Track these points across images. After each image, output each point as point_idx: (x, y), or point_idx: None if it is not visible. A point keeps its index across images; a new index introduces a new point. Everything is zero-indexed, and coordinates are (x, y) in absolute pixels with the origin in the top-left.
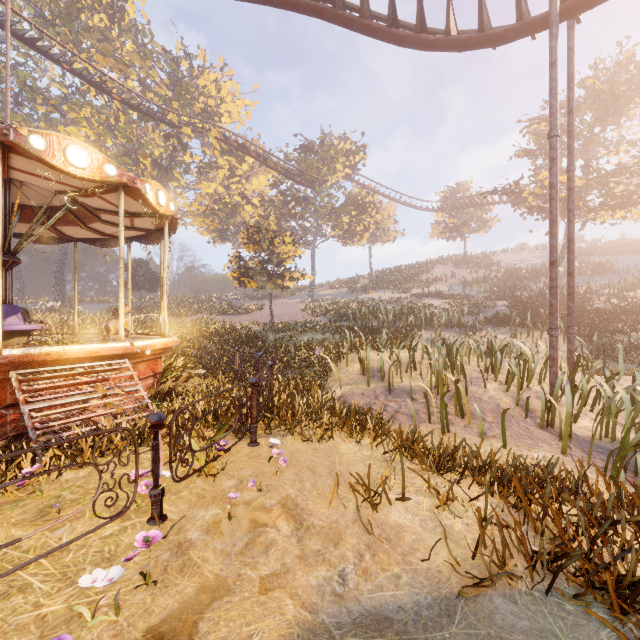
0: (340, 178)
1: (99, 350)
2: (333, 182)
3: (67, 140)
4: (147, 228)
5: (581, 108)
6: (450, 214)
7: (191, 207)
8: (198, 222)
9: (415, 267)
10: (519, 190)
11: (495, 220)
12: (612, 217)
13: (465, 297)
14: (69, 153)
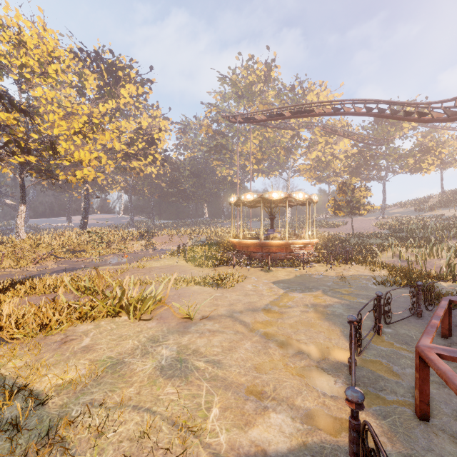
0: (406, 131)
1: (304, 242)
2: (400, 135)
3: (298, 192)
4: (305, 203)
5: None
6: None
7: (302, 167)
8: (306, 175)
9: None
10: None
11: None
12: None
13: None
14: (299, 195)
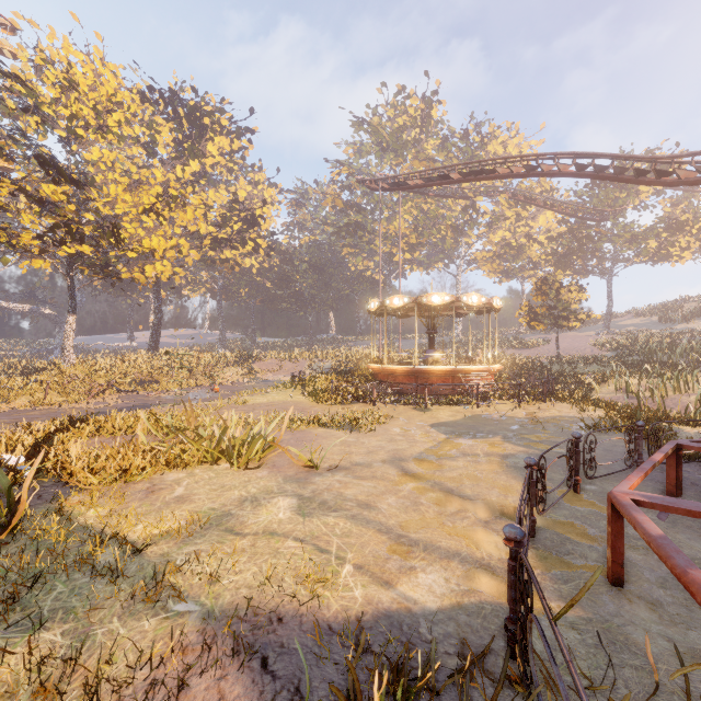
0: (645, 198)
1: (480, 368)
2: (636, 204)
3: (471, 294)
4: (483, 310)
5: None
6: None
7: (480, 256)
8: (486, 267)
9: None
10: None
11: None
12: None
13: None
14: (472, 299)
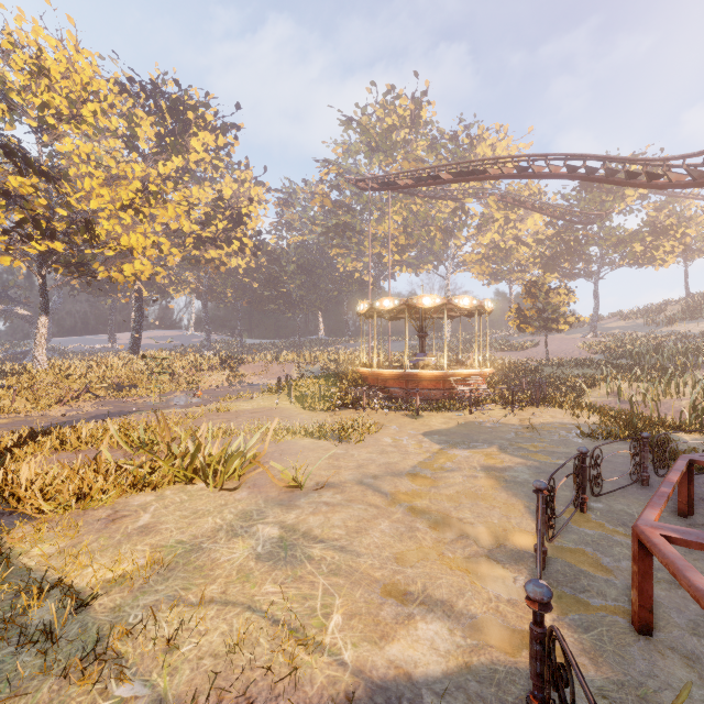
0: (631, 202)
1: (471, 372)
2: (622, 208)
3: (463, 296)
4: (474, 312)
5: None
6: None
7: (469, 258)
8: (475, 269)
9: None
10: None
11: None
12: None
13: None
14: (463, 301)
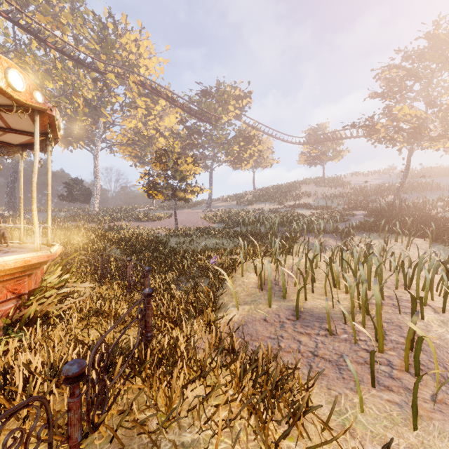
0: (231, 117)
1: None
2: (226, 120)
3: None
4: (29, 131)
5: (426, 56)
6: (313, 146)
7: (116, 138)
8: (122, 150)
9: (286, 186)
10: (373, 123)
11: (346, 151)
12: (443, 146)
13: (328, 208)
14: None
